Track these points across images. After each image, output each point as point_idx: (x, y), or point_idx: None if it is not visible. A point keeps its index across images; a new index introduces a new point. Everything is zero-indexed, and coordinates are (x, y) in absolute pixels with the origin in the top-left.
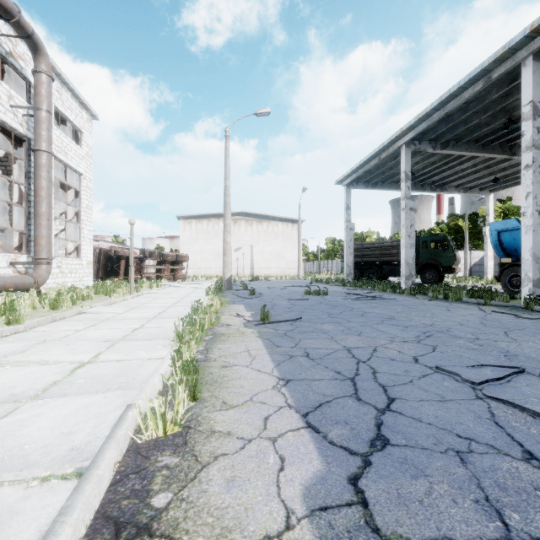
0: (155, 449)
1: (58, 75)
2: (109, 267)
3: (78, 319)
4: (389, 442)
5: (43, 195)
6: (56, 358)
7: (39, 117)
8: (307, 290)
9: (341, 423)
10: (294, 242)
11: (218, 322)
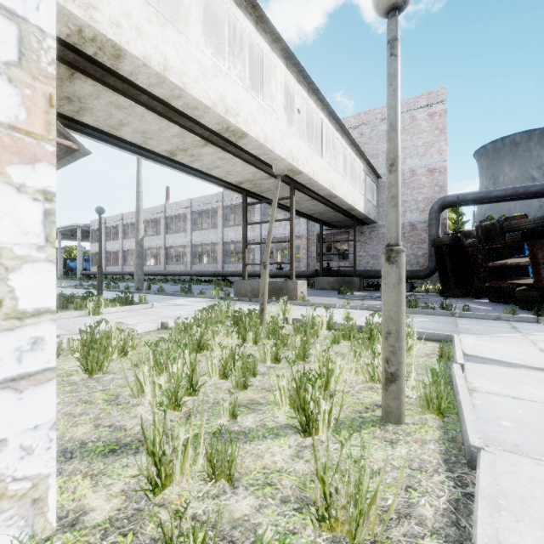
0: None
1: None
2: None
3: None
4: None
5: None
6: None
7: None
8: None
9: None
10: None
11: None
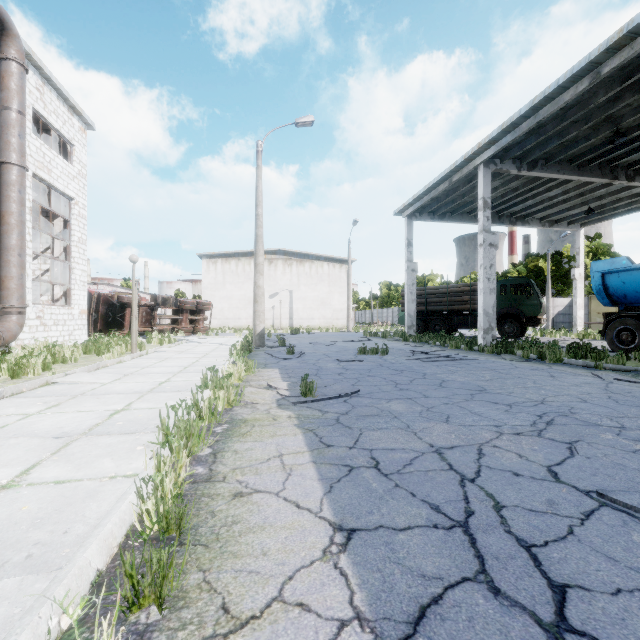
0: None
1: (38, 68)
2: (110, 318)
3: (40, 394)
4: None
5: (12, 222)
6: None
7: (7, 119)
8: (361, 348)
9: None
10: (342, 287)
11: (240, 400)
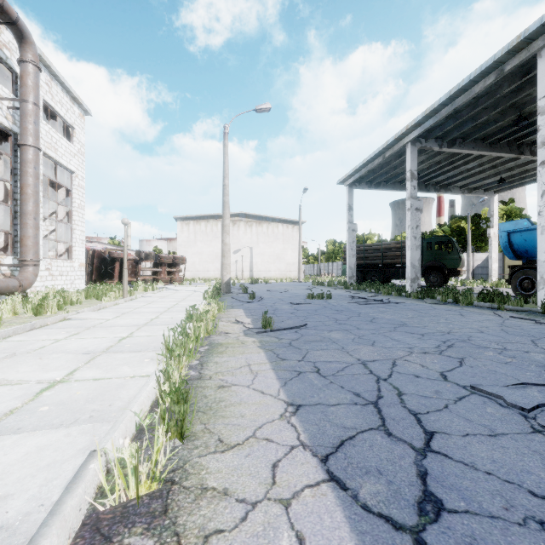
0: (122, 522)
1: (47, 67)
2: (103, 270)
3: (61, 326)
4: (443, 506)
5: (29, 192)
6: (21, 376)
7: (25, 110)
8: (310, 294)
9: (373, 474)
10: (294, 244)
11: (216, 330)
